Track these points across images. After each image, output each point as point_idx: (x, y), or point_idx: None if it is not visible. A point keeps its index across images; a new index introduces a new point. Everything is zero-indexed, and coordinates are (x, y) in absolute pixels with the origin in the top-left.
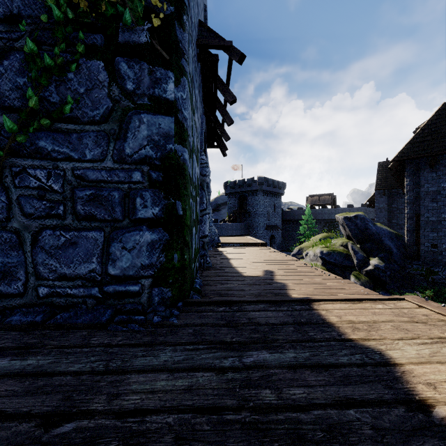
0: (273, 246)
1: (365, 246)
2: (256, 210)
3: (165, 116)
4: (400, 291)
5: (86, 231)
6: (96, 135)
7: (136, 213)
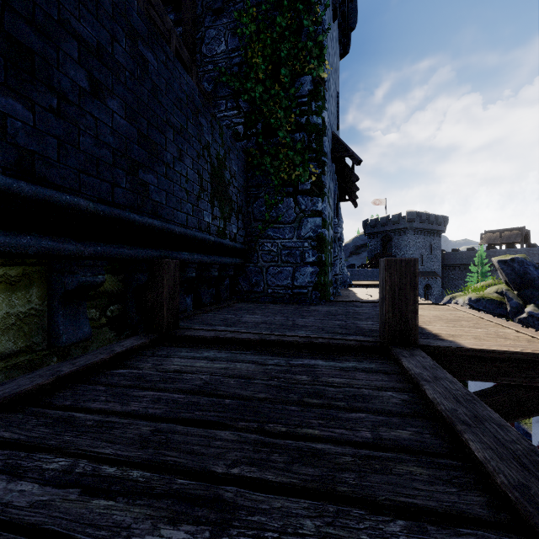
0: (429, 298)
1: (523, 292)
2: (404, 252)
3: (317, 218)
4: None
5: (286, 267)
6: (290, 228)
7: (306, 260)
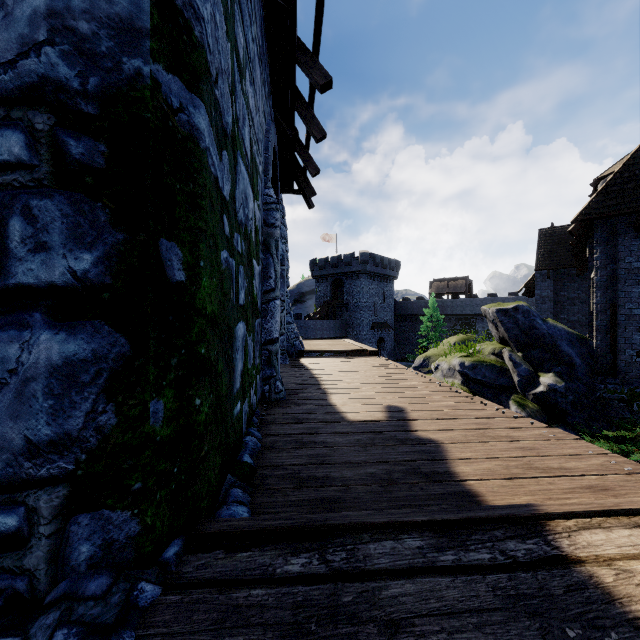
0: (382, 353)
1: (530, 354)
2: (357, 300)
3: None
4: (588, 426)
5: None
6: None
7: (9, 269)
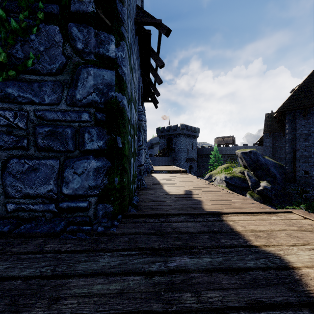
0: (191, 173)
1: (257, 173)
2: (179, 147)
3: (108, 70)
4: (282, 205)
5: (45, 160)
6: (53, 84)
7: (85, 145)
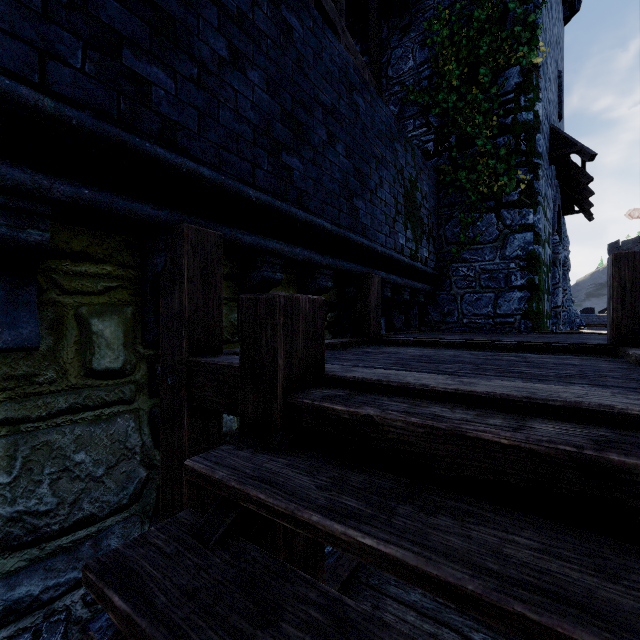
0: None
1: None
2: None
3: (528, 233)
4: None
5: (485, 293)
6: (490, 249)
7: (512, 283)
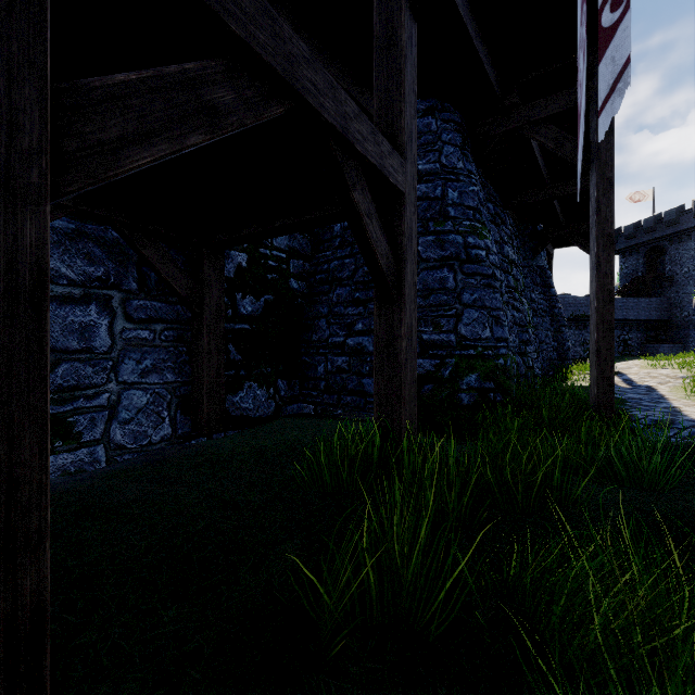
0: None
1: None
2: (688, 269)
3: None
4: None
5: None
6: None
7: None
